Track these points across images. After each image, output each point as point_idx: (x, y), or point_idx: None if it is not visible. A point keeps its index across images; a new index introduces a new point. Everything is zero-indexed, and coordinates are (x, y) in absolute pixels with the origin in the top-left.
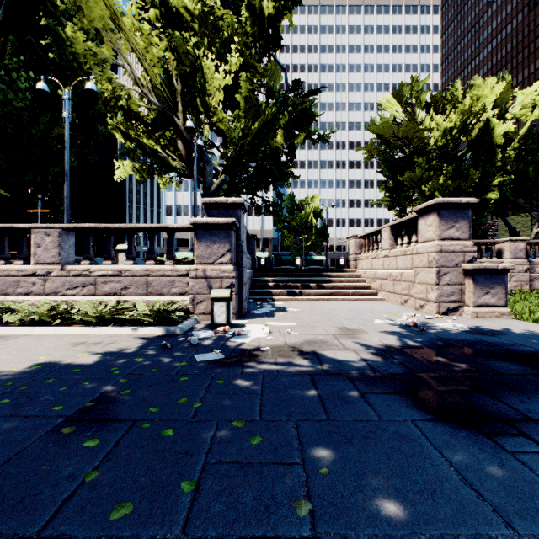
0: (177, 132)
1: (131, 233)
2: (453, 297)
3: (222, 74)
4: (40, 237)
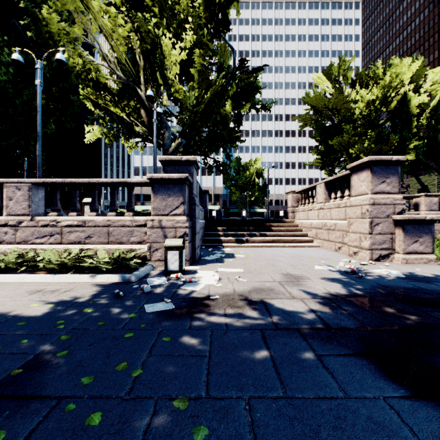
0: (140, 102)
1: (95, 187)
2: (384, 245)
3: (178, 50)
4: (11, 190)
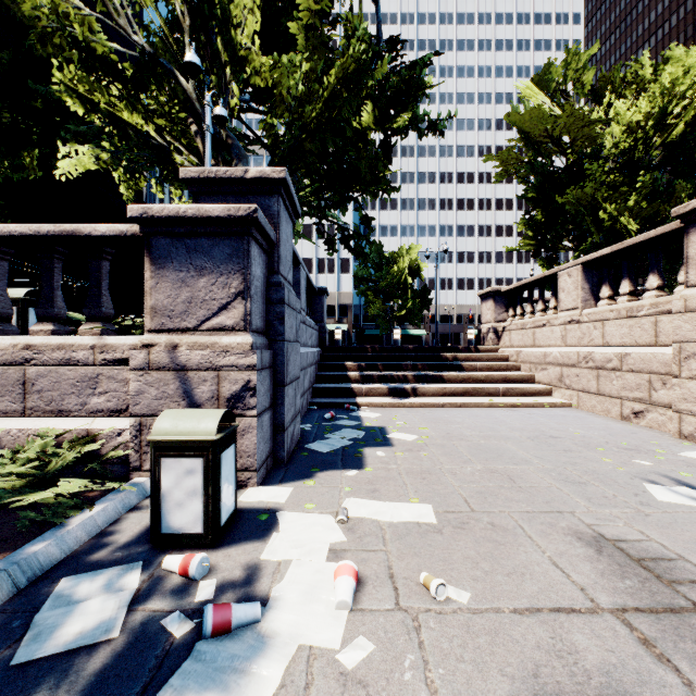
0: (188, 108)
1: None
2: None
3: None
4: None
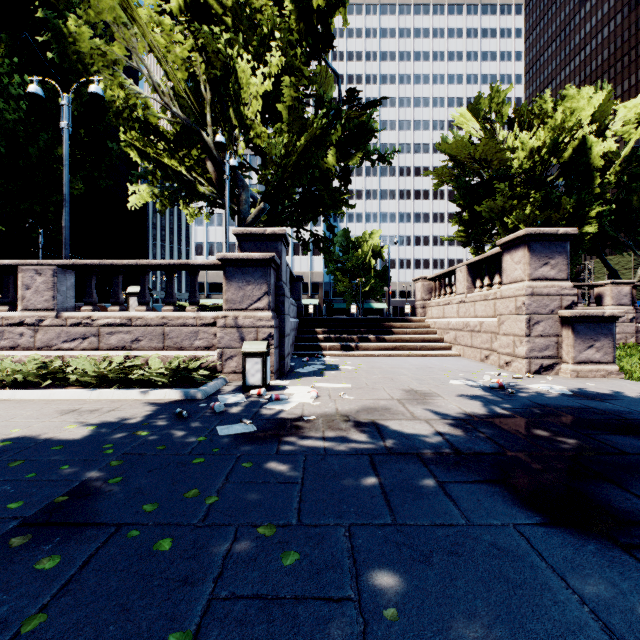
0: (206, 151)
1: (144, 272)
2: (547, 352)
3: (260, 78)
4: (29, 276)
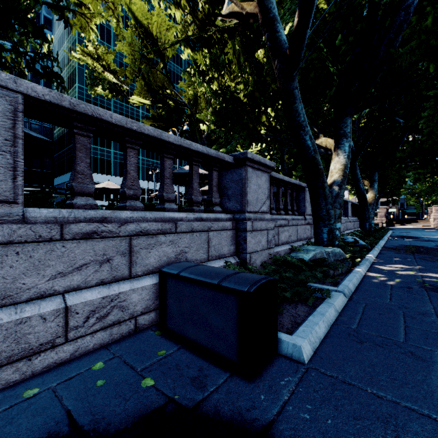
0: None
1: None
2: (437, 224)
3: None
4: None
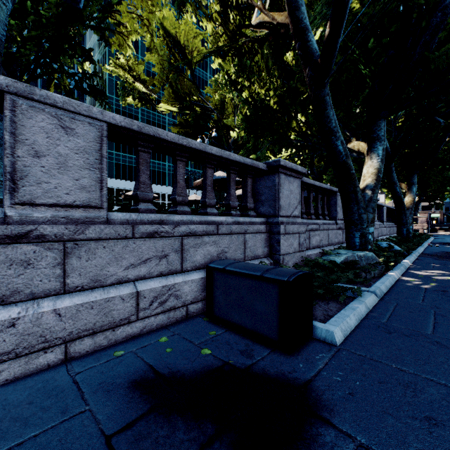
0: None
1: None
2: None
3: None
4: None
